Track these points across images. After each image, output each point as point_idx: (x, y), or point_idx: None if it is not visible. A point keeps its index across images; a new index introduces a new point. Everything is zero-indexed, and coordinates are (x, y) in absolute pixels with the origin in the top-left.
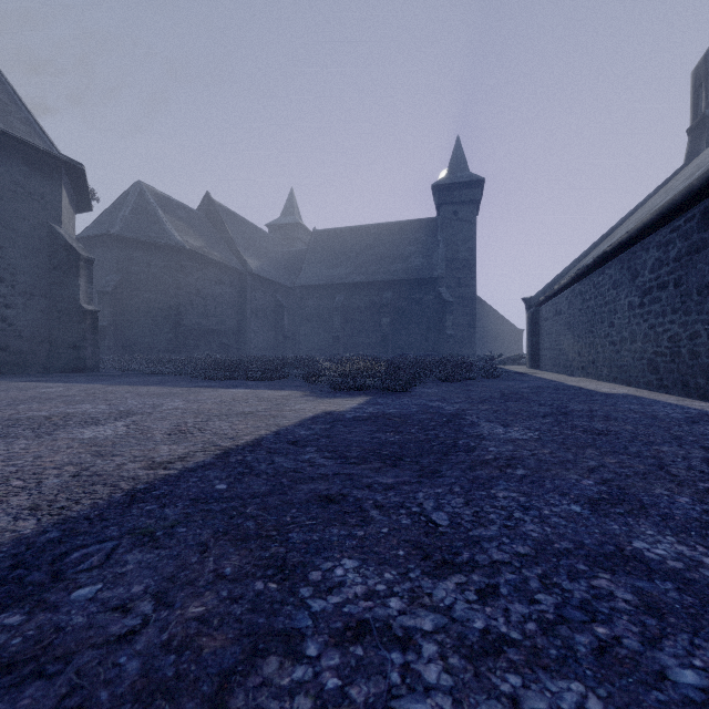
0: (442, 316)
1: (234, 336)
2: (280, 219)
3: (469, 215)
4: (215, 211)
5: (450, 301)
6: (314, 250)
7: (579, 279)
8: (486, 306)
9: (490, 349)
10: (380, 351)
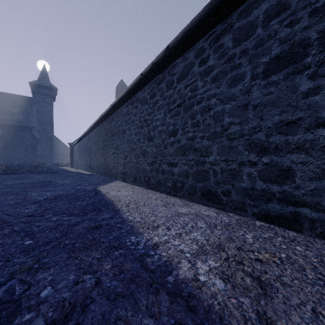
0: (35, 145)
1: None
2: None
3: (50, 101)
4: None
5: (39, 139)
6: None
7: (79, 142)
8: (60, 141)
9: (62, 160)
10: None
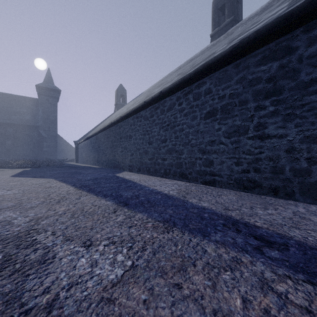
0: (41, 142)
1: None
2: None
3: (54, 102)
4: None
5: (45, 137)
6: None
7: (85, 140)
8: (62, 139)
9: (64, 156)
10: (5, 157)
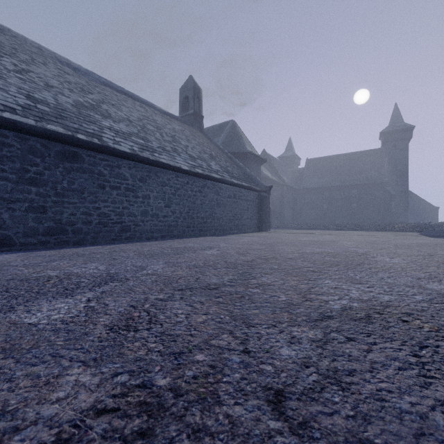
0: (388, 202)
1: (279, 214)
2: (285, 154)
3: (403, 146)
4: (268, 157)
5: (394, 194)
6: (308, 170)
7: None
8: (412, 194)
9: (414, 219)
10: (349, 220)
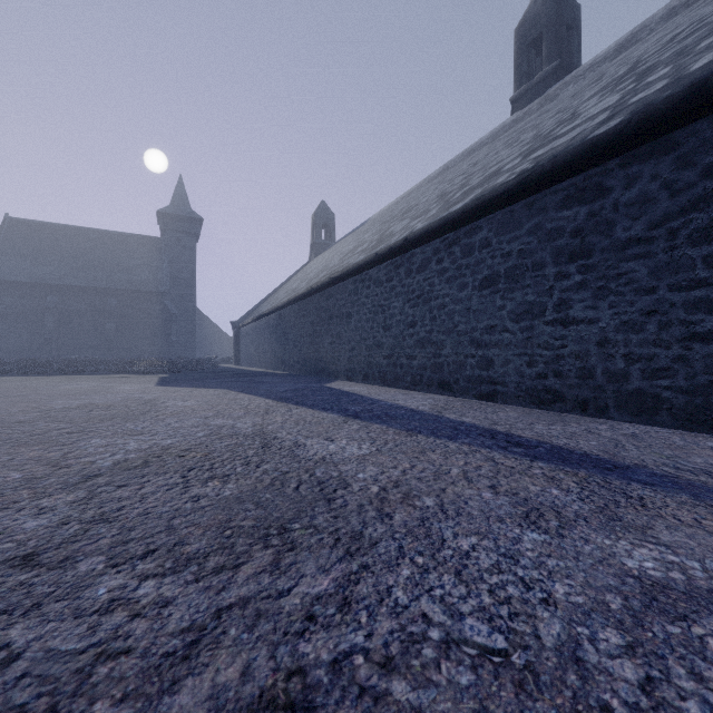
0: (168, 325)
1: None
2: None
3: (191, 244)
4: None
5: (175, 314)
6: (9, 241)
7: (255, 321)
8: (204, 316)
9: (207, 352)
10: (104, 354)
